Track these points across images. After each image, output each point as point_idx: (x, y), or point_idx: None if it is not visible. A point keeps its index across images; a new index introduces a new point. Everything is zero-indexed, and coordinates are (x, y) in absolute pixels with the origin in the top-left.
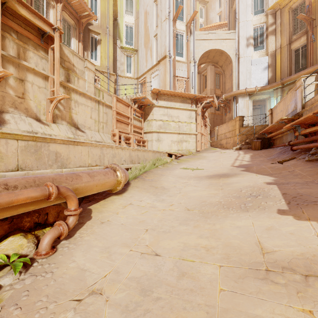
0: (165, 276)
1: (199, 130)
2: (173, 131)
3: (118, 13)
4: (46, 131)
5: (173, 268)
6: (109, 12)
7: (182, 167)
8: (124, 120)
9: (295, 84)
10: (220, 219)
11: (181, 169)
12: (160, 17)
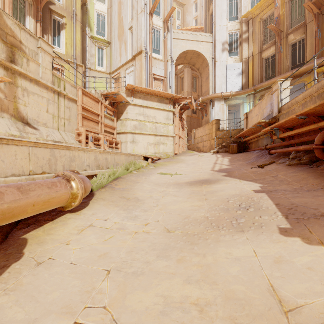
0: None
1: (177, 133)
2: (149, 132)
3: None
4: None
5: None
6: None
7: (159, 172)
8: (93, 118)
9: (265, 91)
10: (211, 246)
11: (158, 174)
12: (136, 8)
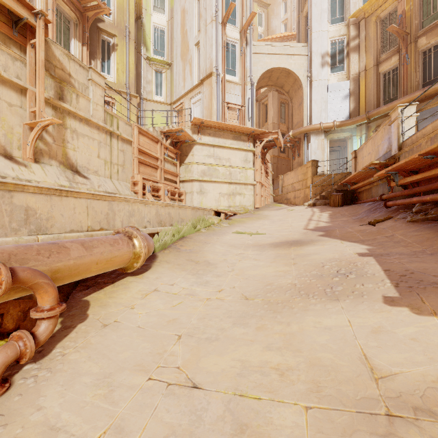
0: (210, 435)
1: (259, 179)
2: (222, 179)
3: (142, 9)
4: (22, 175)
5: (223, 414)
6: (128, 5)
7: (235, 231)
8: (151, 163)
9: (384, 119)
10: (297, 315)
11: (233, 233)
12: (204, 17)
